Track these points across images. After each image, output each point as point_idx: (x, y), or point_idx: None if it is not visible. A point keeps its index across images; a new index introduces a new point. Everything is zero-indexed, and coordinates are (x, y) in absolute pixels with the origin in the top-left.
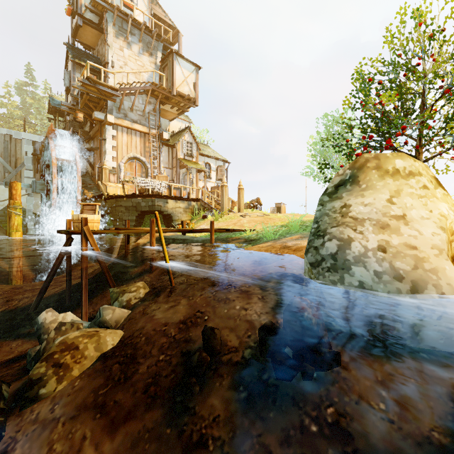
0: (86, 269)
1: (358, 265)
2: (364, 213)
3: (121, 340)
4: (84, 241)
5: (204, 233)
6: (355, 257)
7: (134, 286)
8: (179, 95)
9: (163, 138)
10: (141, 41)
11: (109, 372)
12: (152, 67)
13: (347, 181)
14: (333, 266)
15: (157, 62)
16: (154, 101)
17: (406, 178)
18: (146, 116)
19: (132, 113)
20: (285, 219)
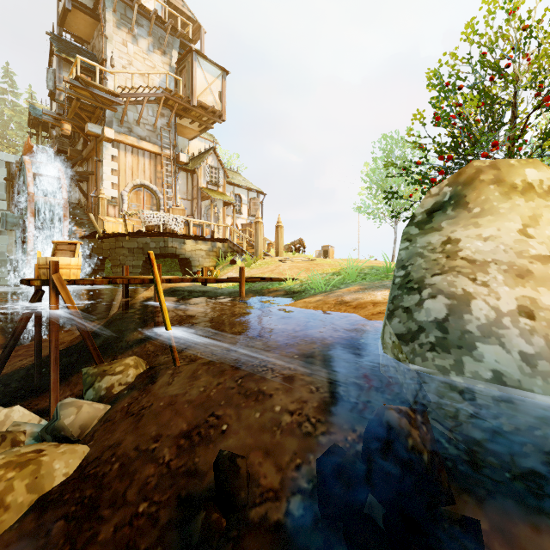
0: (57, 336)
1: (489, 342)
2: (486, 251)
3: (81, 466)
4: (54, 295)
5: (232, 283)
6: (482, 328)
7: (120, 364)
8: (201, 106)
9: (180, 161)
10: (151, 35)
11: (45, 538)
12: (166, 70)
13: (446, 204)
14: (440, 341)
15: (172, 63)
16: (168, 113)
17: (544, 197)
18: (158, 132)
19: (139, 127)
20: (336, 265)
